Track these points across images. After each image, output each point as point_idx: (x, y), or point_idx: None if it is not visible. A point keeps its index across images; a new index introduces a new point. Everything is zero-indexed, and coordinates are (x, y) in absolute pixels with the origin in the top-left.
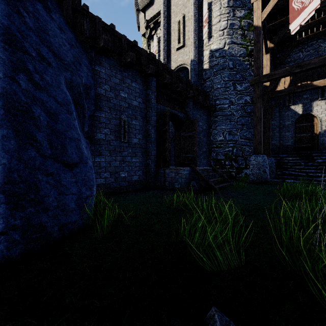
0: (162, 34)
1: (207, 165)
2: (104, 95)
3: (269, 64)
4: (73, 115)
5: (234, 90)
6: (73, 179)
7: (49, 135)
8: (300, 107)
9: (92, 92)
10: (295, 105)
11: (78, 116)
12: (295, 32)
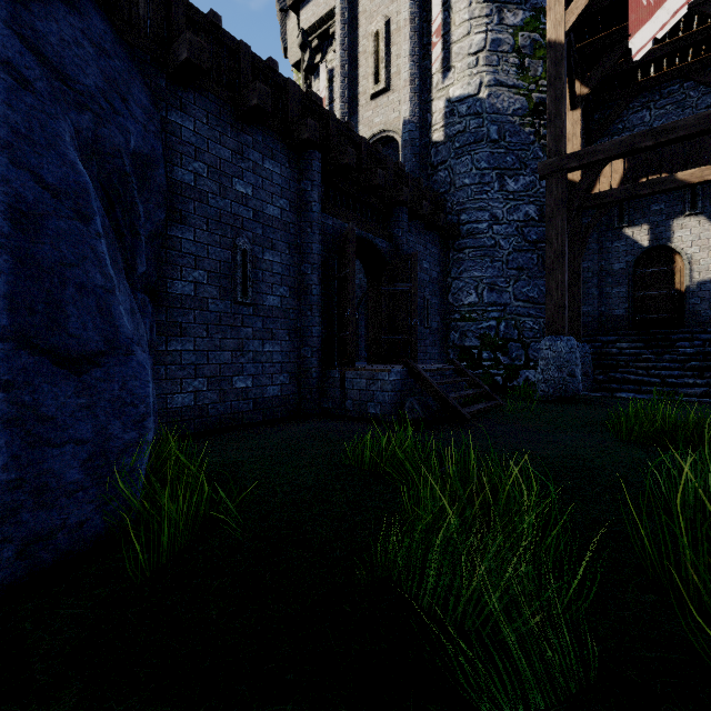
0: (339, 63)
1: (440, 361)
2: (193, 186)
3: (578, 133)
4: (94, 224)
5: (500, 190)
6: (80, 398)
7: (7, 272)
8: (644, 231)
9: (158, 175)
10: (634, 226)
11: (113, 232)
12: (636, 63)
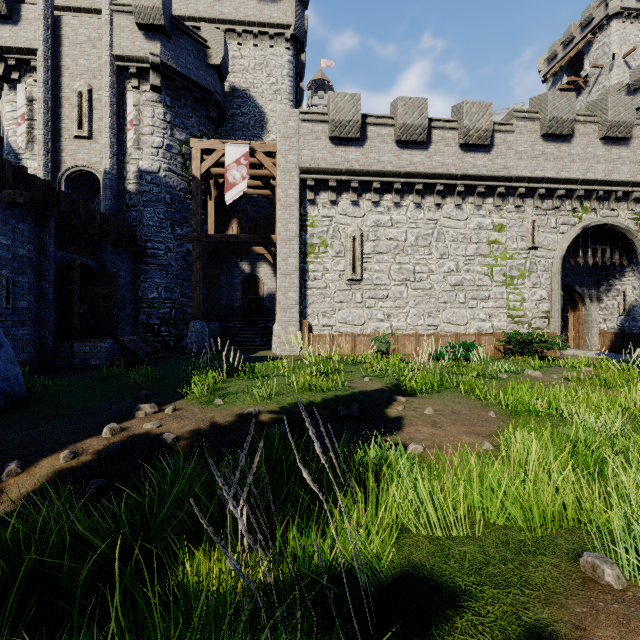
0: (42, 97)
1: (133, 333)
2: None
3: (214, 213)
4: None
5: (172, 233)
6: (5, 357)
7: None
8: (248, 265)
9: None
10: (244, 262)
11: None
12: None
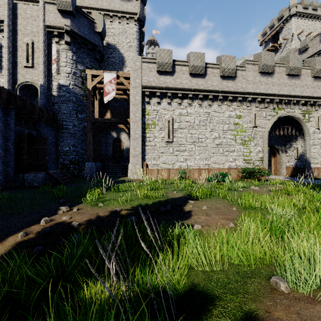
0: (7, 45)
1: (55, 168)
2: None
3: (98, 107)
4: None
5: (76, 117)
6: None
7: None
8: (115, 133)
9: None
10: (113, 132)
11: None
12: None
